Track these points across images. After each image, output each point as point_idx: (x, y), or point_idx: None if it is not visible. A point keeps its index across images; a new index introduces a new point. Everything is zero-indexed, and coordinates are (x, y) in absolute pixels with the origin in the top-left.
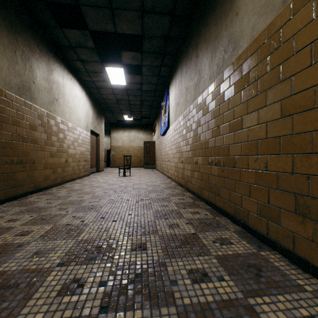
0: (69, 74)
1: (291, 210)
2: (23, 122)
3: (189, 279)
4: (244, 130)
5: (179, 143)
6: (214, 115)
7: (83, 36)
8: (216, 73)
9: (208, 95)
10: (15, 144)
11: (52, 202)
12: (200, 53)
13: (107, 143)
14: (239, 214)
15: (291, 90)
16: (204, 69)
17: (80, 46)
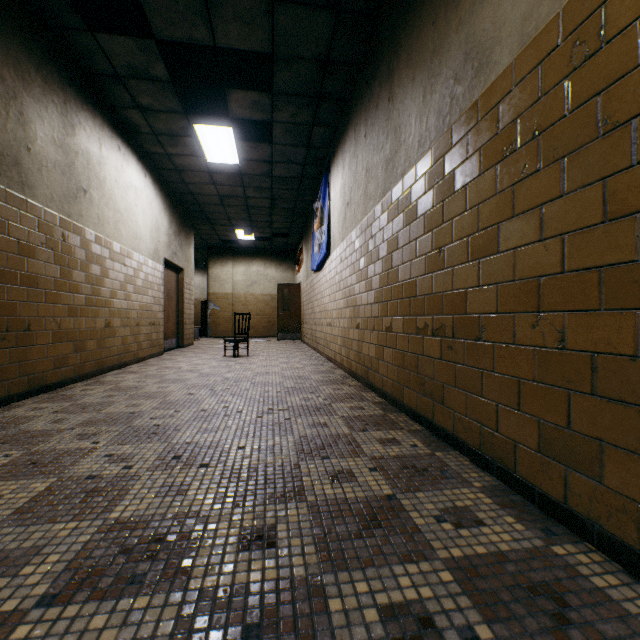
0: (115, 138)
1: (633, 447)
2: (0, 239)
3: None
4: (503, 255)
5: (350, 287)
6: (430, 223)
7: (143, 52)
8: (435, 131)
9: (416, 180)
10: None
11: (67, 419)
12: (398, 91)
13: (201, 288)
14: (492, 447)
15: (633, 153)
16: (408, 125)
17: (137, 76)
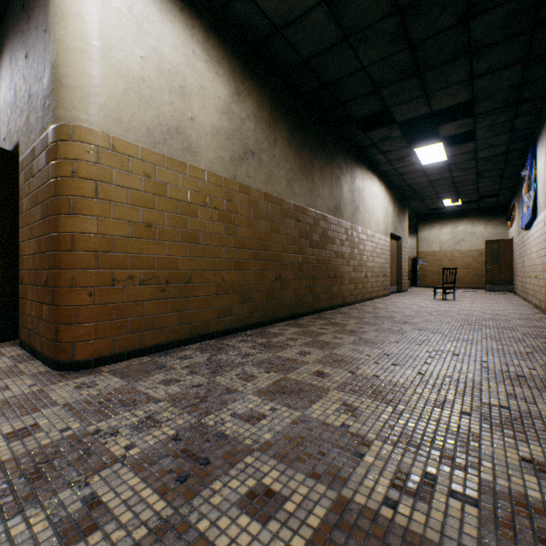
0: (368, 173)
1: None
2: (335, 240)
3: (499, 364)
4: None
5: None
6: None
7: (388, 130)
8: None
9: None
10: (331, 261)
11: (364, 315)
12: None
13: (410, 248)
14: None
15: None
16: None
17: (383, 141)
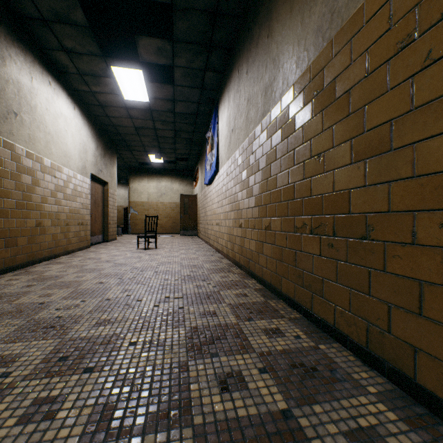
0: (46, 74)
1: None
2: None
3: None
4: (398, 151)
5: (235, 194)
6: (309, 132)
7: None
8: (314, 49)
9: (294, 97)
10: None
11: None
12: (276, 26)
13: (124, 198)
14: (382, 347)
15: None
16: (286, 52)
17: (60, 21)
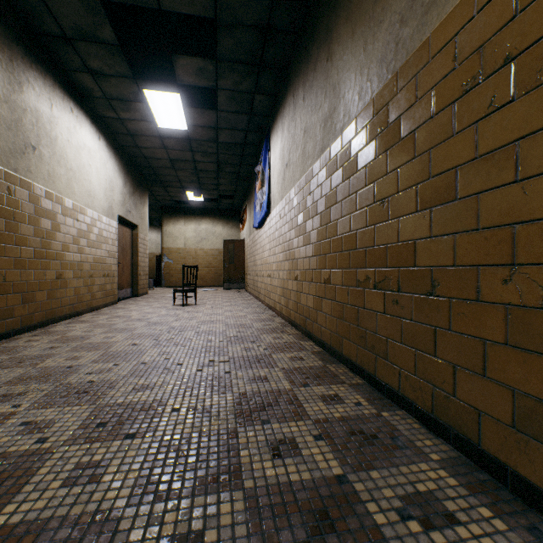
0: (67, 100)
1: None
2: None
3: None
4: (463, 201)
5: (289, 241)
6: (372, 174)
7: (90, 13)
8: (377, 80)
9: (356, 133)
10: None
11: None
12: (337, 49)
13: (156, 244)
14: (448, 412)
15: None
16: (348, 80)
17: (85, 39)
